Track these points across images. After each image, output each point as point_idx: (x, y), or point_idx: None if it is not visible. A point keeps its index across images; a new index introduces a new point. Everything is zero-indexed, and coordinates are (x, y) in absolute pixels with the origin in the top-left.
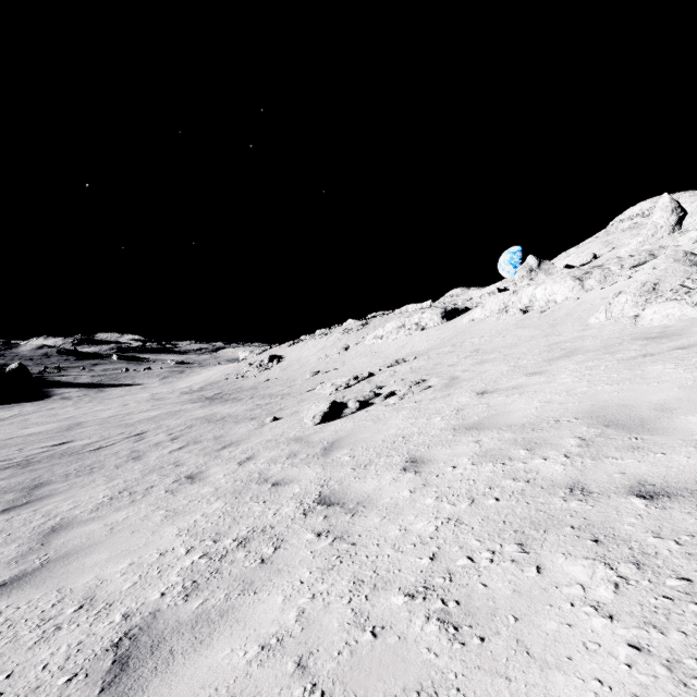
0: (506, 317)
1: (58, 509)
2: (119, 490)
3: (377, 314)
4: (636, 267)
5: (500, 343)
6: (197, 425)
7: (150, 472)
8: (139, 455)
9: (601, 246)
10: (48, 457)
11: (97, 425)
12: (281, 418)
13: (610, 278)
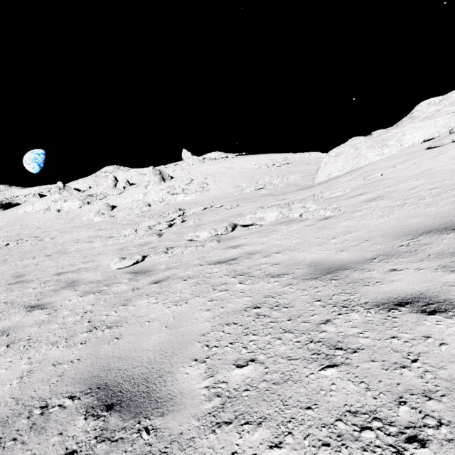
0: (50, 213)
1: None
2: None
3: None
4: (101, 200)
5: (51, 225)
6: None
7: None
8: None
9: (93, 182)
10: None
11: None
12: None
13: (93, 202)
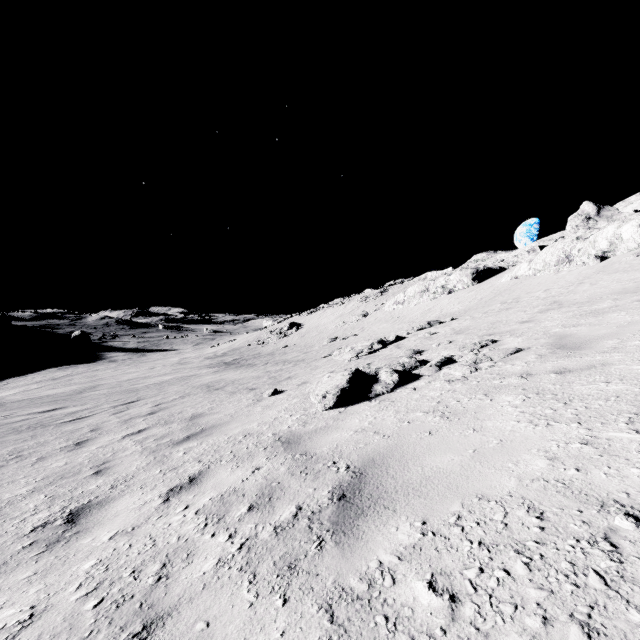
0: (572, 267)
1: None
2: None
3: (395, 281)
4: None
5: (597, 290)
6: (193, 394)
7: (51, 482)
8: (89, 438)
9: None
10: (11, 430)
11: (108, 388)
12: (284, 391)
13: None
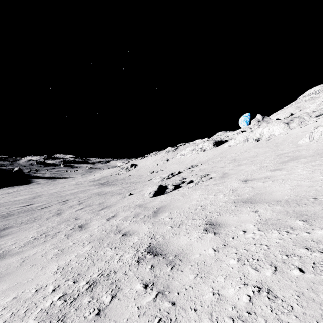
0: (248, 143)
1: (5, 244)
2: (41, 233)
3: (181, 144)
4: (318, 116)
5: (247, 155)
6: (93, 197)
7: (62, 222)
8: (60, 212)
9: (294, 109)
10: (18, 212)
11: (47, 196)
12: (133, 194)
13: (304, 122)
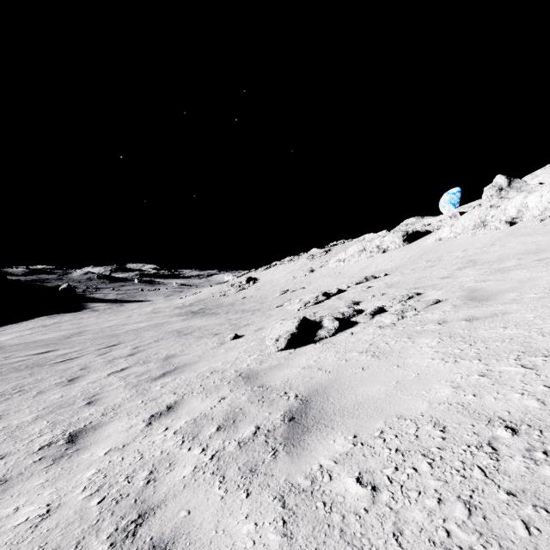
0: (486, 231)
1: None
2: None
3: (338, 242)
4: None
5: (505, 251)
6: (165, 338)
7: (51, 411)
8: (80, 376)
9: None
10: (12, 369)
11: (92, 334)
12: (243, 336)
13: None
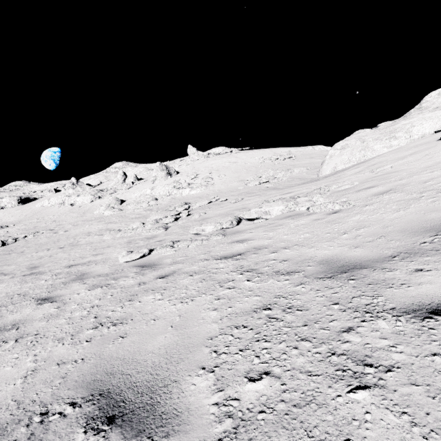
0: (64, 207)
1: None
2: None
3: None
4: (111, 194)
5: (65, 218)
6: None
7: None
8: None
9: (104, 178)
10: None
11: None
12: None
13: (103, 197)
